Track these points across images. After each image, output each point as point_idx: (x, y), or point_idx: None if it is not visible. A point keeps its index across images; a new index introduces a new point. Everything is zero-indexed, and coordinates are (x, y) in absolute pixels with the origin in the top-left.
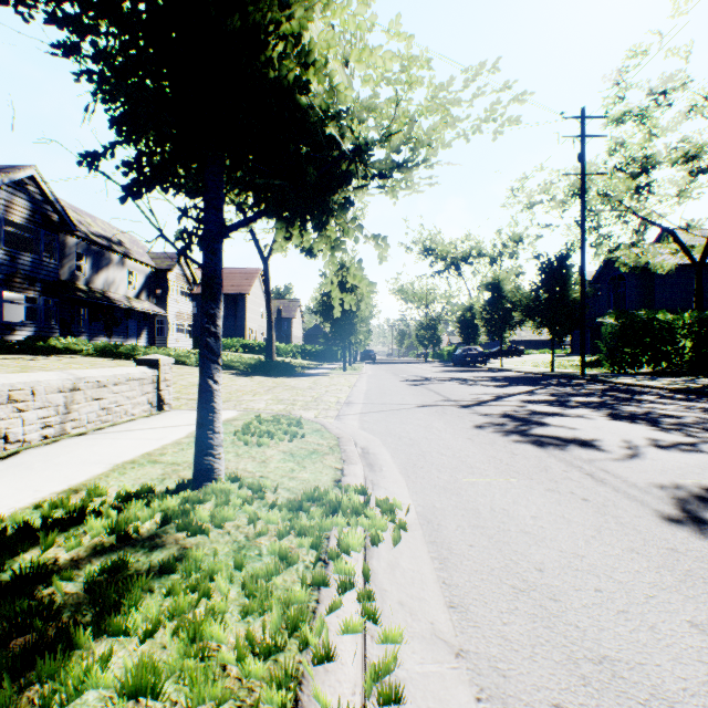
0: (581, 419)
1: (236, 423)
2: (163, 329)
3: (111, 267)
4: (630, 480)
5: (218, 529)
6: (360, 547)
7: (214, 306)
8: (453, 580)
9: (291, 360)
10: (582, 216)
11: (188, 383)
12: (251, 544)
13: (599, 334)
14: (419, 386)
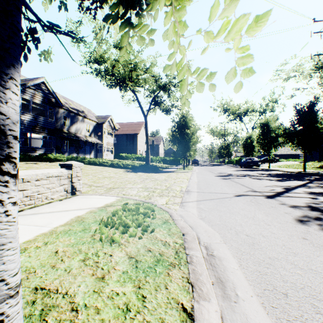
0: None
1: (109, 209)
2: (101, 150)
3: (78, 122)
4: None
5: None
6: None
7: None
8: None
9: (158, 164)
10: None
11: (102, 176)
12: None
13: None
14: (228, 179)
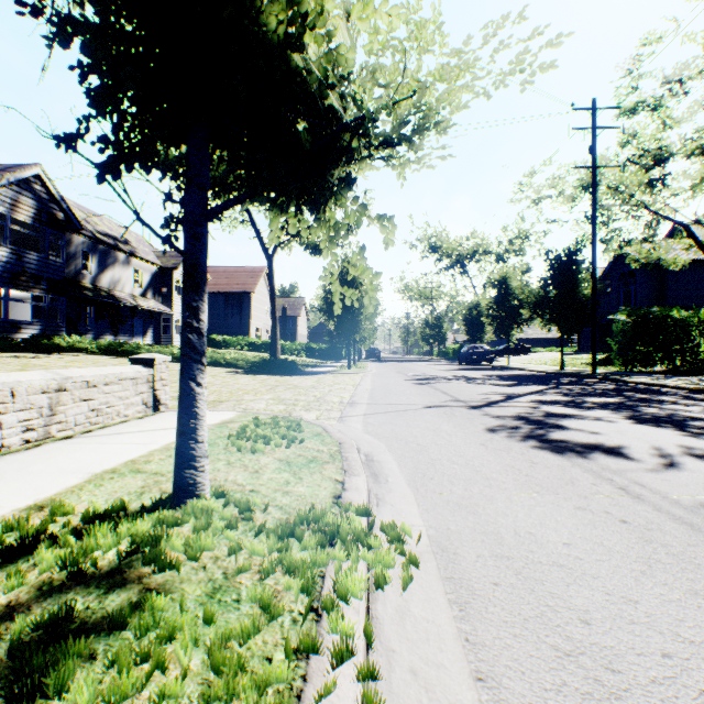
0: (601, 422)
1: (232, 425)
2: (168, 327)
3: (117, 265)
4: (671, 496)
5: (192, 562)
6: (361, 592)
7: (196, 299)
8: (477, 636)
9: (296, 358)
10: (593, 210)
11: None
12: (229, 585)
13: (607, 332)
14: (425, 385)
